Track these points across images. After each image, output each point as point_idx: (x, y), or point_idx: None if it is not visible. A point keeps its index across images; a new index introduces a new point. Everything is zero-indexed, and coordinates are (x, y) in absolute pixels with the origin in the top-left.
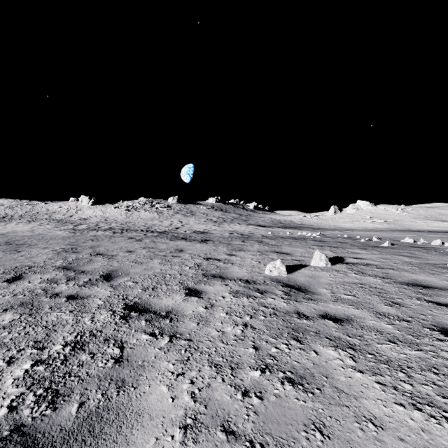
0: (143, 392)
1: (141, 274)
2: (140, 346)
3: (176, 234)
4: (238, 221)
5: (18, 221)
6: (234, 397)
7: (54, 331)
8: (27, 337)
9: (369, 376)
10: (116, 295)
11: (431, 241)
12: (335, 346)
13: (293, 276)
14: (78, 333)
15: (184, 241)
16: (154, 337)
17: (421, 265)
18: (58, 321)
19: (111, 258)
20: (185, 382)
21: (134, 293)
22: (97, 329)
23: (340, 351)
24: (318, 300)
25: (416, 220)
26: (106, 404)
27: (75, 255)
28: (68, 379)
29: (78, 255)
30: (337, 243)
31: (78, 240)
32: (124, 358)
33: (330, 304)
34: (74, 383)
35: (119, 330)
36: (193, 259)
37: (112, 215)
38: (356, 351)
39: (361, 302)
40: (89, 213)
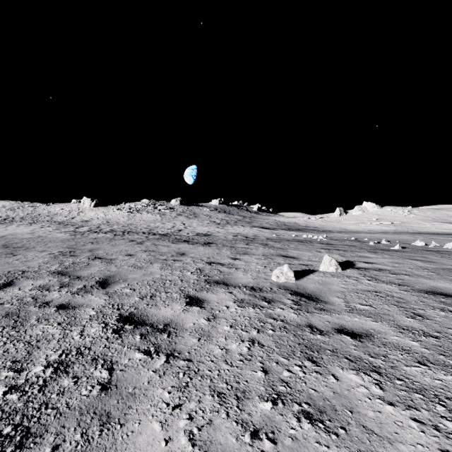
0: (131, 431)
1: (140, 279)
2: (132, 367)
3: (179, 236)
4: (242, 223)
5: (19, 223)
6: (240, 439)
7: (37, 348)
8: (5, 356)
9: (402, 410)
10: (111, 304)
11: (443, 244)
12: (357, 368)
13: (302, 283)
14: (63, 351)
15: (186, 243)
16: (149, 356)
17: (438, 270)
18: (43, 336)
19: (110, 262)
20: (182, 417)
21: (131, 302)
22: (86, 345)
23: (363, 375)
24: (331, 311)
25: (424, 222)
26: (85, 449)
27: (72, 259)
28: (43, 412)
29: (75, 258)
30: (345, 247)
31: (77, 243)
32: (113, 384)
33: (345, 315)
34: (50, 417)
35: (110, 347)
36: (195, 263)
37: (114, 217)
38: (382, 375)
39: (379, 314)
40: (91, 215)
